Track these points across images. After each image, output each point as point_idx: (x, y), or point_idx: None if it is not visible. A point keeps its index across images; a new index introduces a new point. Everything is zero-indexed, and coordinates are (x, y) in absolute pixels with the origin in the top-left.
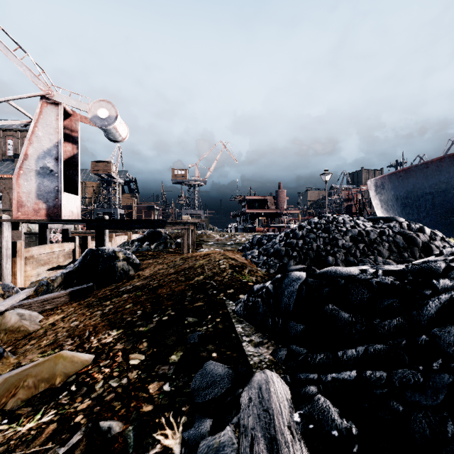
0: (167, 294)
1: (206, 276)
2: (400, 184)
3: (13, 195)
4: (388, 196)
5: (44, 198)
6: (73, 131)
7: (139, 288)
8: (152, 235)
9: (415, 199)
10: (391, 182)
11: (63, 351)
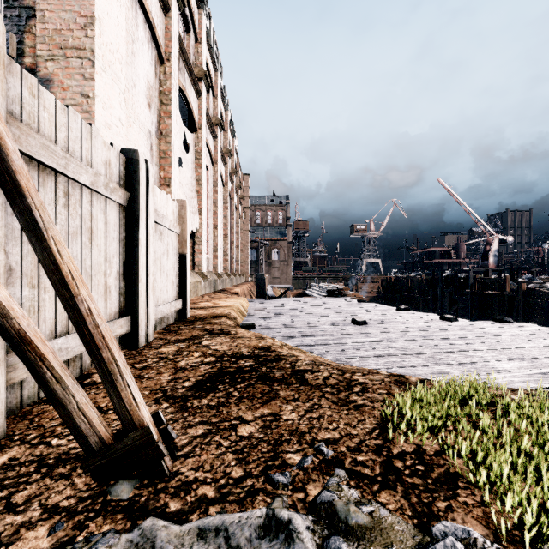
0: None
1: None
2: None
3: (488, 262)
4: None
5: (494, 263)
6: (489, 242)
7: None
8: (453, 275)
9: None
10: None
11: None
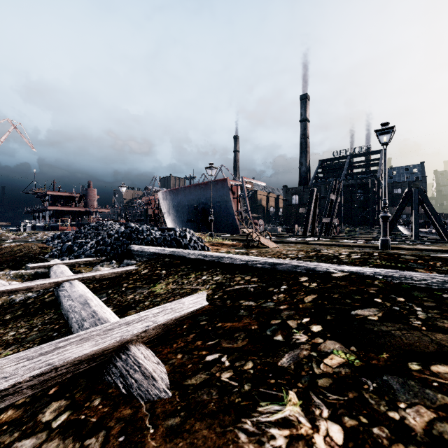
0: (3, 260)
1: (25, 253)
2: (175, 197)
3: None
4: (169, 205)
5: None
6: None
7: None
8: None
9: (182, 208)
10: (170, 195)
11: None
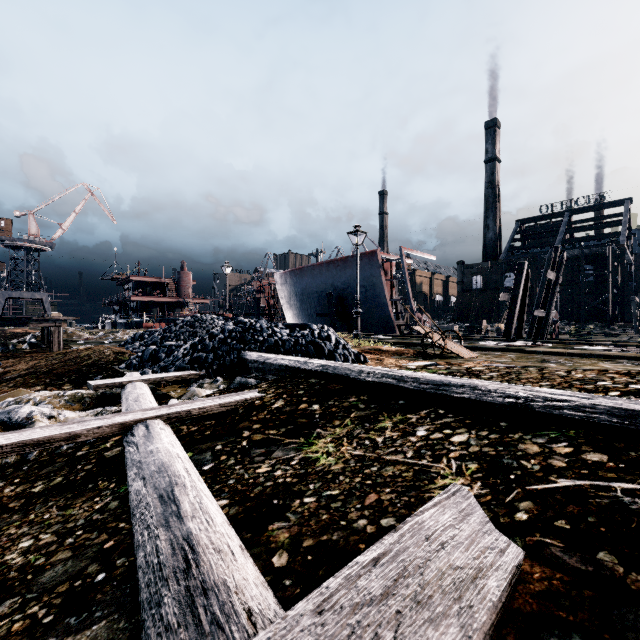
0: (65, 371)
1: (94, 360)
2: (298, 281)
3: None
4: (290, 292)
5: None
6: None
7: (29, 374)
8: None
9: (308, 296)
10: (292, 279)
11: (21, 388)
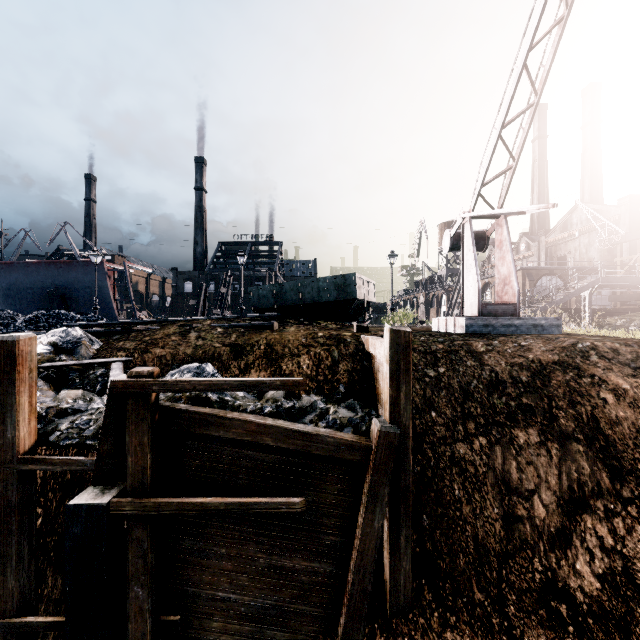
0: None
1: None
2: (3, 275)
3: None
4: None
5: None
6: None
7: None
8: None
9: (18, 292)
10: None
11: None
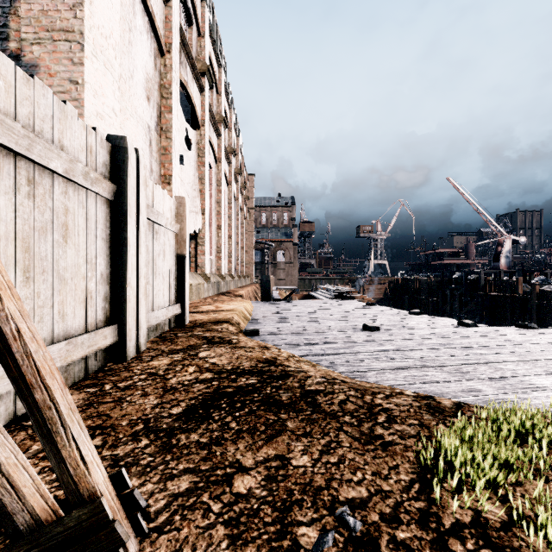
0: None
1: None
2: None
3: (500, 263)
4: None
5: (506, 264)
6: (501, 243)
7: None
8: (462, 277)
9: None
10: None
11: None
